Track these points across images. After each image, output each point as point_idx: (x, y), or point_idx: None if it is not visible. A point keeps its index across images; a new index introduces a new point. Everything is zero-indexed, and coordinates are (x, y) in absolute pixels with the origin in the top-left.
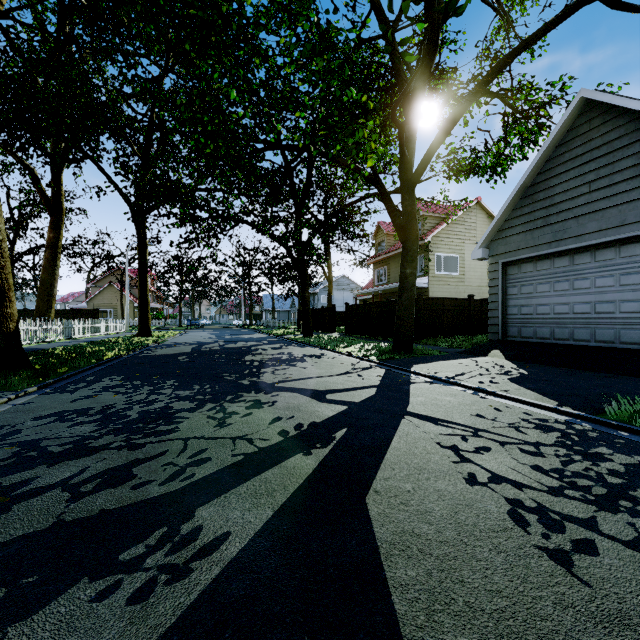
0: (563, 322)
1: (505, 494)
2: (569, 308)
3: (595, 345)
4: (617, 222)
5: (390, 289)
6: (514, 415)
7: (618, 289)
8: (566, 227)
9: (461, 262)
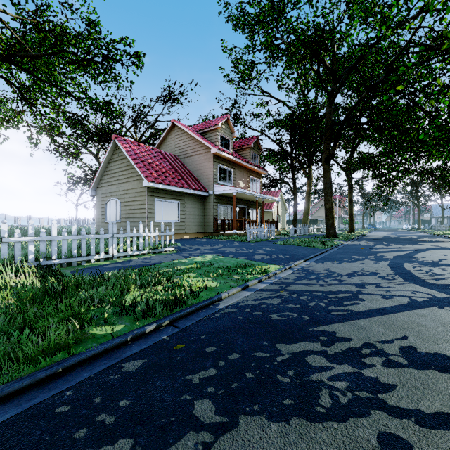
0: None
1: None
2: None
3: None
4: None
5: None
6: None
7: None
8: None
9: None
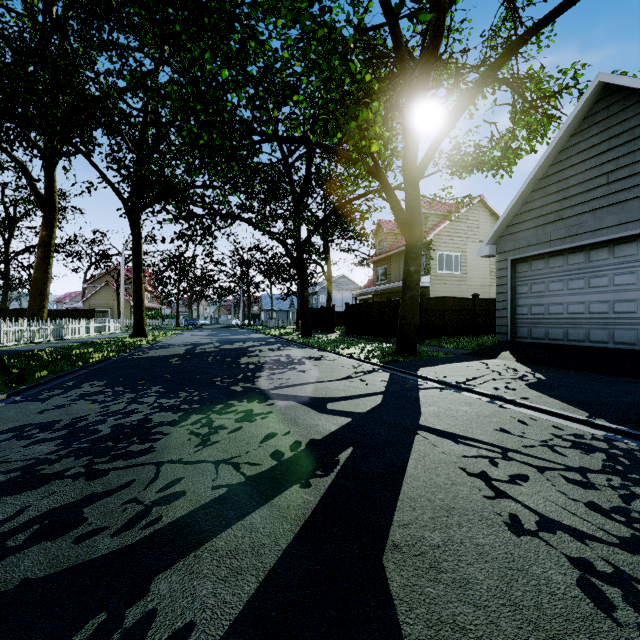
0: (578, 322)
1: (565, 550)
2: (584, 307)
3: (614, 347)
4: (639, 215)
5: (391, 288)
6: (543, 430)
7: (639, 287)
8: (581, 221)
9: (463, 261)
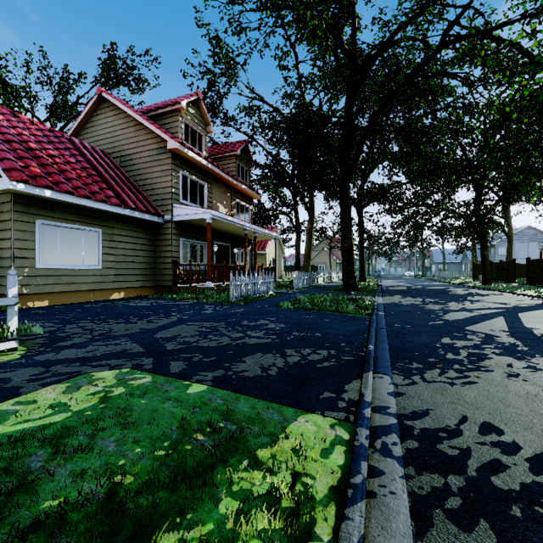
0: None
1: None
2: None
3: None
4: None
5: None
6: None
7: None
8: None
9: None
